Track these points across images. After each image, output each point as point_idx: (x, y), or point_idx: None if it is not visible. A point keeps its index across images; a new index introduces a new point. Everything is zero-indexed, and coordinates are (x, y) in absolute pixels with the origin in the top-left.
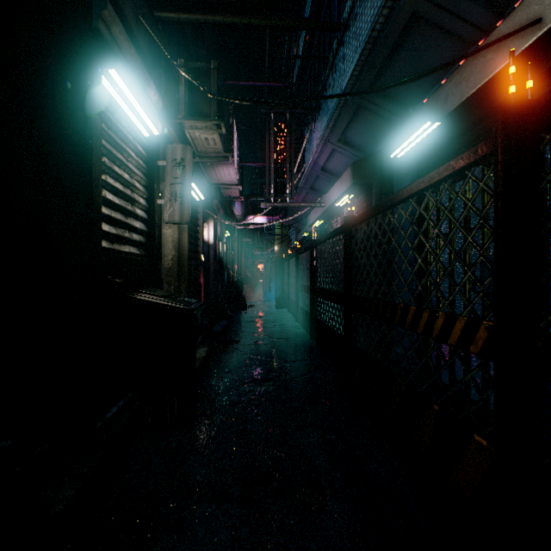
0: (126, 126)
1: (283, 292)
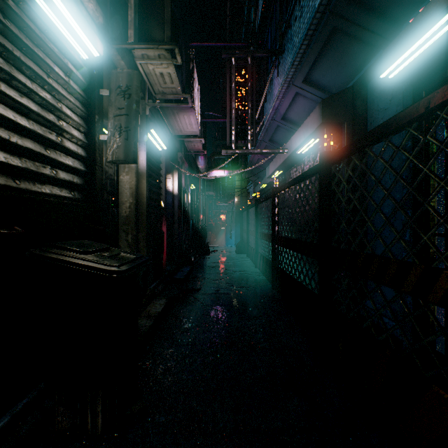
0: (45, 29)
1: (242, 238)
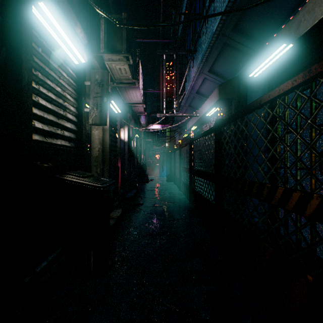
0: (58, 52)
1: (171, 171)
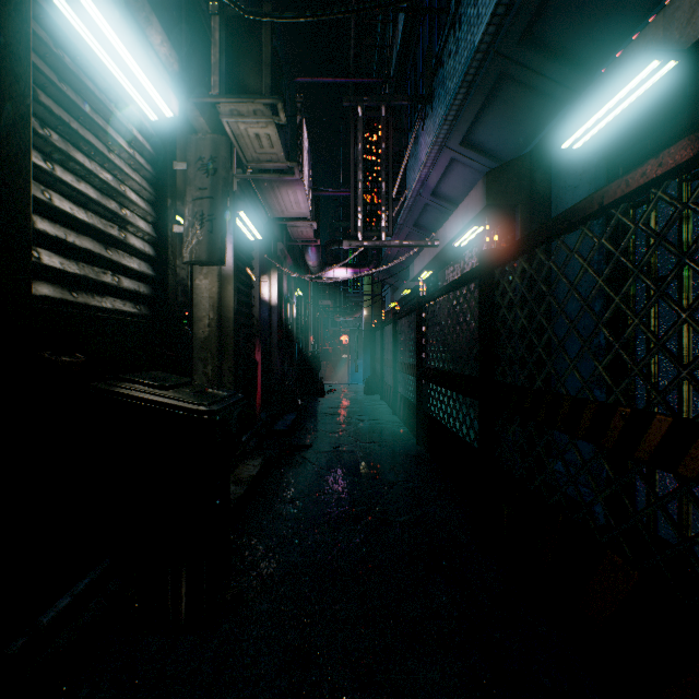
0: (106, 88)
1: (375, 372)
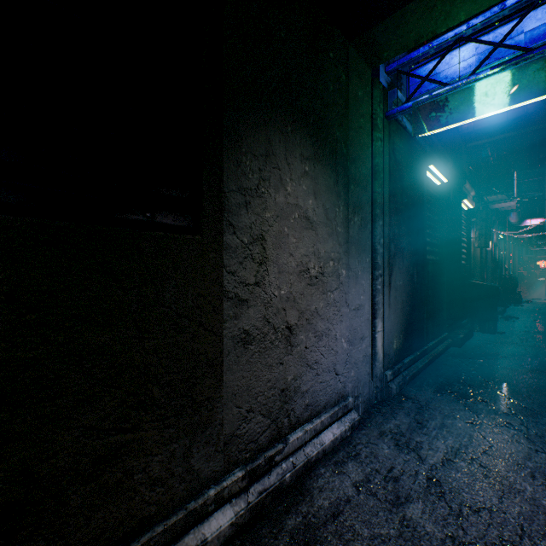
0: (462, 212)
1: None
